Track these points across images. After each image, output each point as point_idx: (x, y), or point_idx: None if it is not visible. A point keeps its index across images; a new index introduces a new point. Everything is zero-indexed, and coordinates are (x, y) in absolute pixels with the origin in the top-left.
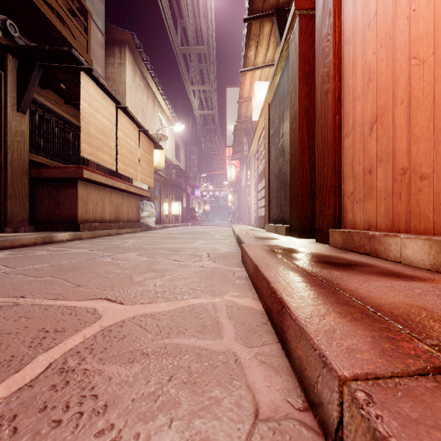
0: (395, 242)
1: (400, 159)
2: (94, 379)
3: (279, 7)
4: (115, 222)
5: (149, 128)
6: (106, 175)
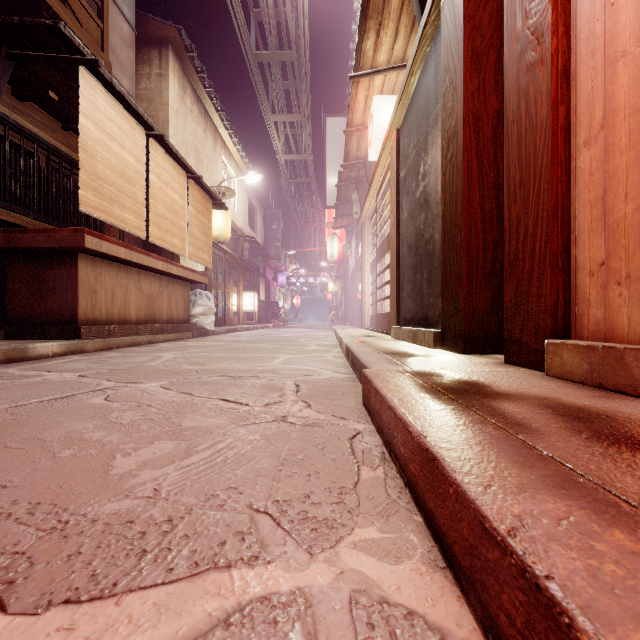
0: None
1: None
2: None
3: None
4: (147, 323)
5: (208, 178)
6: (129, 245)
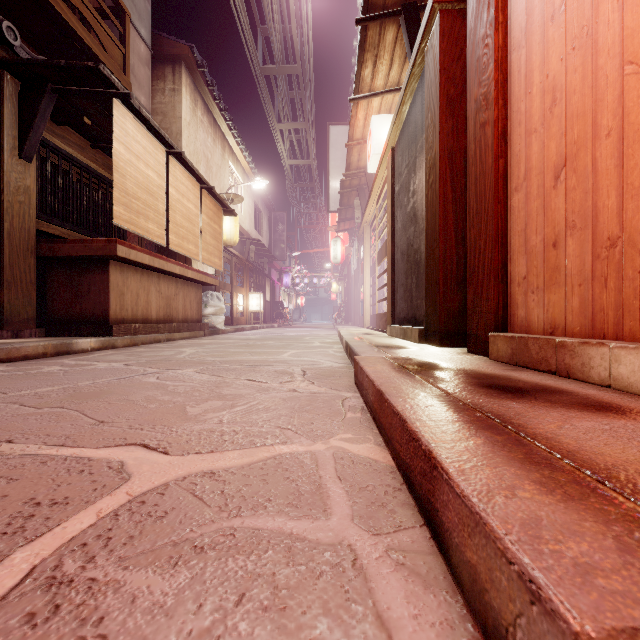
0: (600, 354)
1: (605, 223)
2: (105, 600)
3: (408, 3)
4: (165, 322)
5: (217, 185)
6: (152, 253)
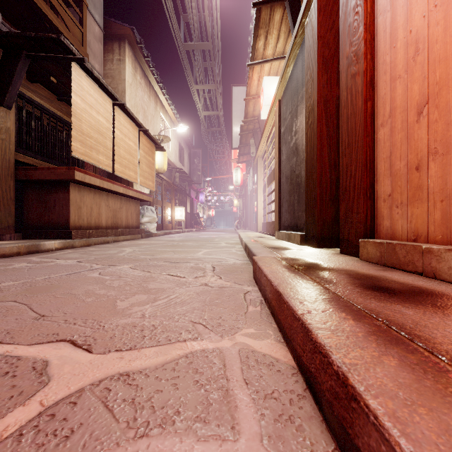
0: None
1: None
2: None
3: None
4: (112, 228)
5: (151, 129)
6: (102, 177)
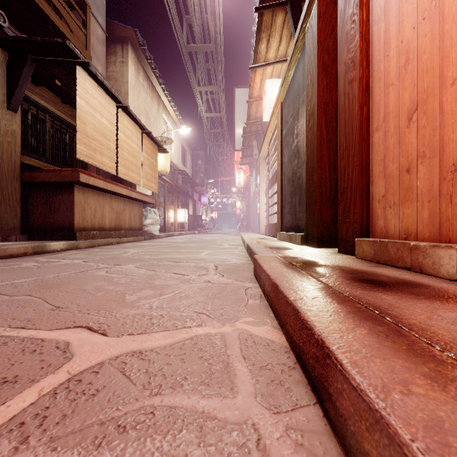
0: (448, 254)
1: (450, 153)
2: None
3: None
4: (116, 230)
5: (154, 131)
6: (105, 179)
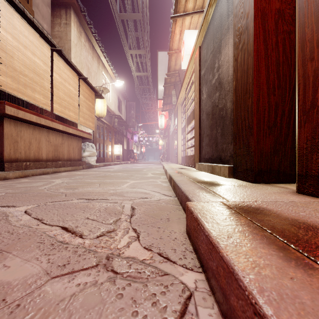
0: None
1: None
2: None
3: None
4: (53, 161)
5: (94, 83)
6: (39, 114)
